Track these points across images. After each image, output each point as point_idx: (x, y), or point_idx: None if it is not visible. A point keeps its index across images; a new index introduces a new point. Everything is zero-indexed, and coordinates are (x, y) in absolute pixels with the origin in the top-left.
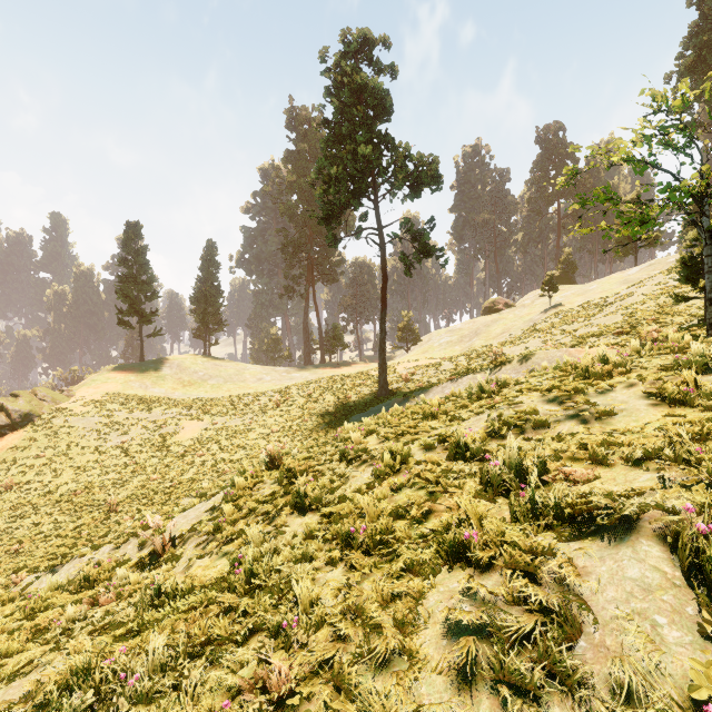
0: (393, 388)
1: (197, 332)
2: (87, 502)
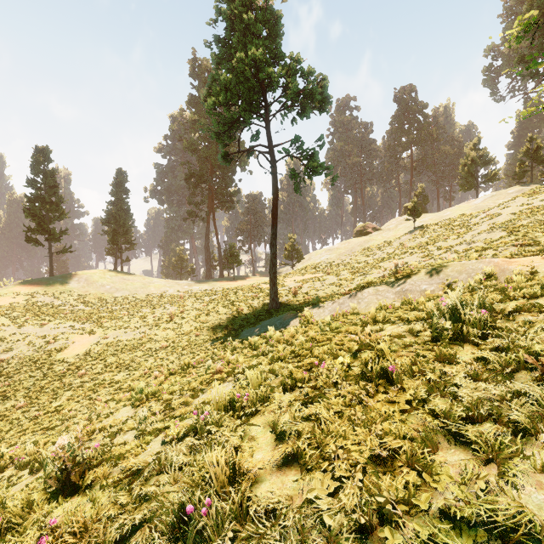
0: (283, 301)
1: (110, 250)
2: None
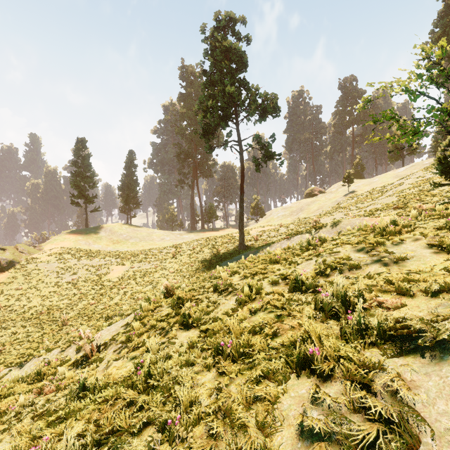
0: (248, 244)
1: (122, 209)
2: (48, 318)
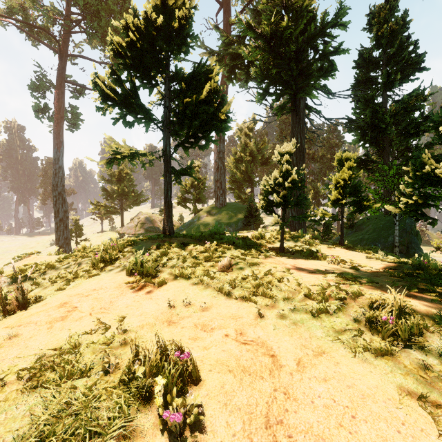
0: None
1: None
2: None
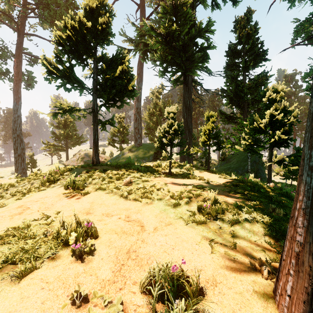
0: None
1: None
2: None
